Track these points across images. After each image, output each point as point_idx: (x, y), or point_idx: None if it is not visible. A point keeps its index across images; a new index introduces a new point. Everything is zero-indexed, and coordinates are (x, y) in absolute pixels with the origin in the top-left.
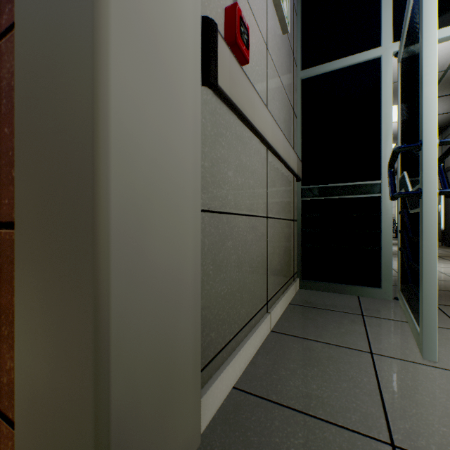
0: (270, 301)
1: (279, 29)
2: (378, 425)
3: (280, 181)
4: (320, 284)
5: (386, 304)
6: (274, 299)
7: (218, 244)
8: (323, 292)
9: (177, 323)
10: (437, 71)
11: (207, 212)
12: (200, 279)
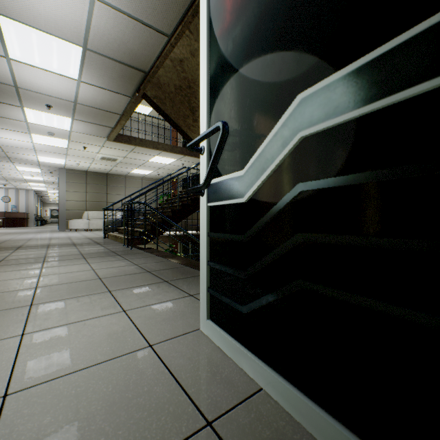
0: None
1: None
2: (198, 296)
3: None
4: None
5: None
6: None
7: None
8: None
9: None
10: None
11: None
12: None
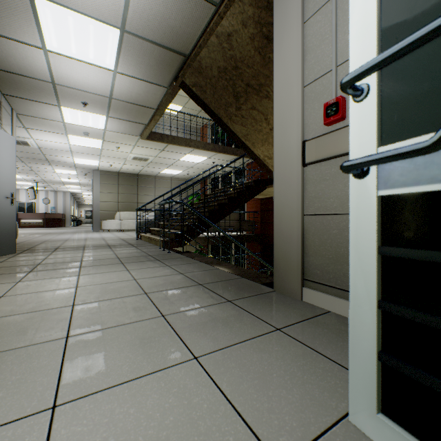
0: None
1: None
2: (289, 332)
3: None
4: None
5: None
6: None
7: (322, 230)
8: None
9: (290, 250)
10: None
11: (313, 215)
12: (300, 240)
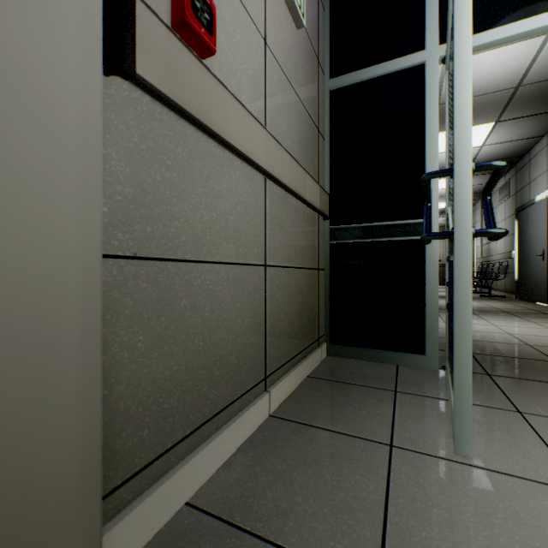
0: (272, 376)
1: (290, 22)
2: None
3: (292, 219)
4: (353, 350)
5: (429, 376)
6: (280, 373)
7: (157, 304)
8: (356, 361)
9: (36, 430)
10: (507, 87)
11: (130, 259)
12: (100, 358)
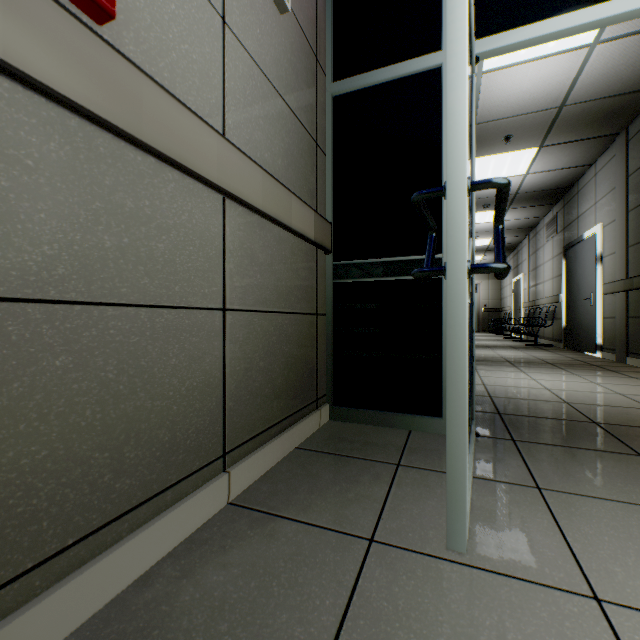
0: (236, 452)
1: (269, 3)
2: None
3: (271, 251)
4: (359, 413)
5: (444, 444)
6: (251, 446)
7: (3, 364)
8: (362, 426)
9: None
10: (549, 107)
11: None
12: None
